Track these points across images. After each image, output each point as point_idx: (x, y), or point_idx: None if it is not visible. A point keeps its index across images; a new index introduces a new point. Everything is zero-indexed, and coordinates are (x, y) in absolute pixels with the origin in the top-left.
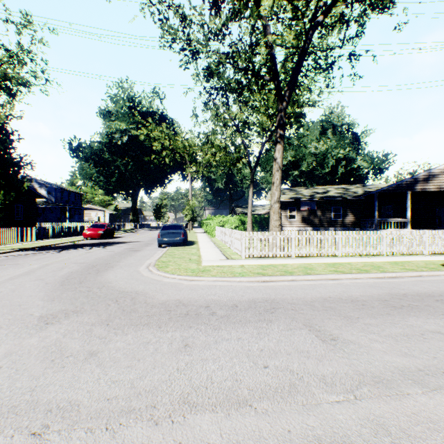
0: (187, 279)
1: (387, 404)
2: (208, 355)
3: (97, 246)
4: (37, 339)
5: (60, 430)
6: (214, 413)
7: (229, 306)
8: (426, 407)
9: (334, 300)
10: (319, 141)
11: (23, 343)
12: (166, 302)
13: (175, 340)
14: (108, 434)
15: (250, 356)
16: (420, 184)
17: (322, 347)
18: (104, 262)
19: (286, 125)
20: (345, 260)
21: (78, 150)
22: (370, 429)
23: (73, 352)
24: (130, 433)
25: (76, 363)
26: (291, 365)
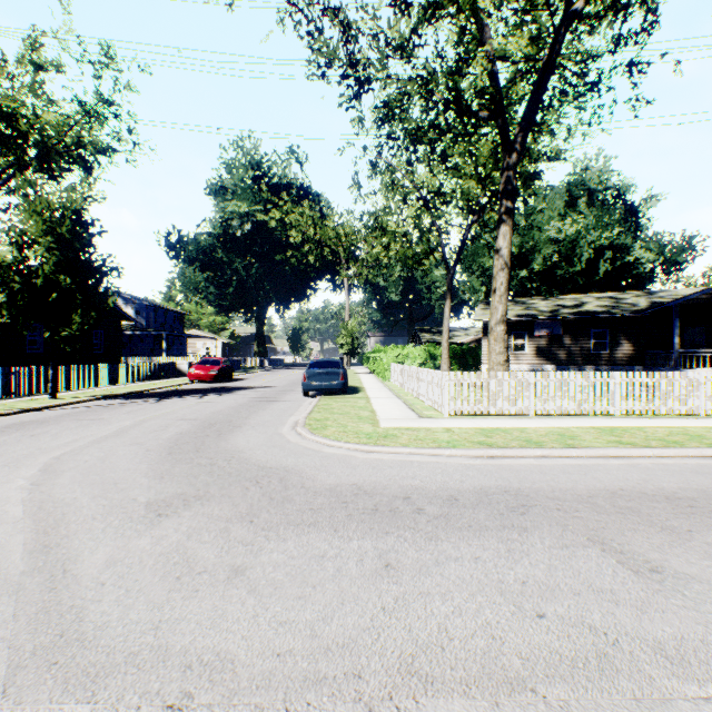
0: (362, 449)
1: None
2: (429, 586)
3: (210, 393)
4: (149, 540)
5: (210, 704)
6: (469, 700)
7: (443, 498)
8: None
9: (632, 496)
10: (564, 219)
11: (129, 545)
12: (336, 488)
13: (367, 556)
14: None
15: (505, 594)
16: None
17: (637, 585)
18: (225, 419)
19: None
20: (631, 423)
21: (179, 248)
22: None
23: (207, 566)
24: None
25: (215, 586)
26: (588, 615)
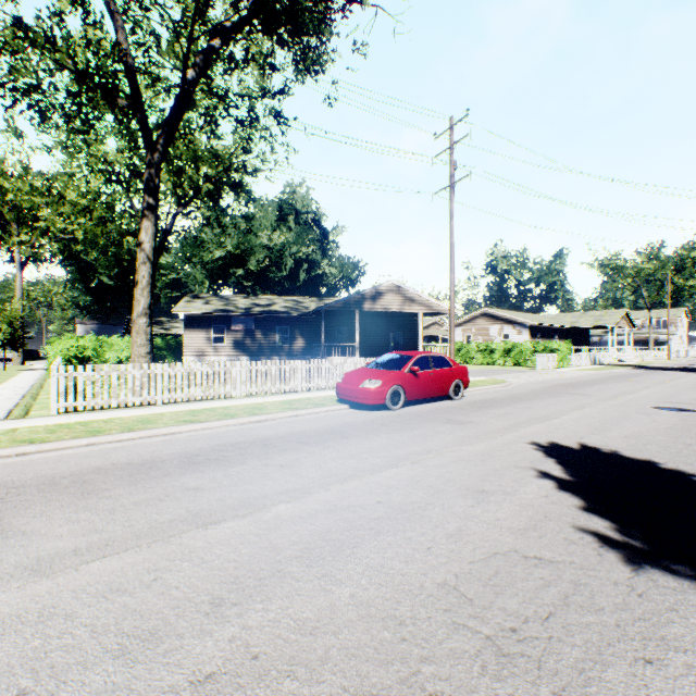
0: None
1: None
2: None
3: None
4: None
5: None
6: None
7: None
8: None
9: (113, 468)
10: (276, 230)
11: None
12: None
13: None
14: None
15: None
16: (369, 303)
17: None
18: None
19: (214, 194)
20: (232, 403)
21: None
22: None
23: None
24: None
25: None
26: None
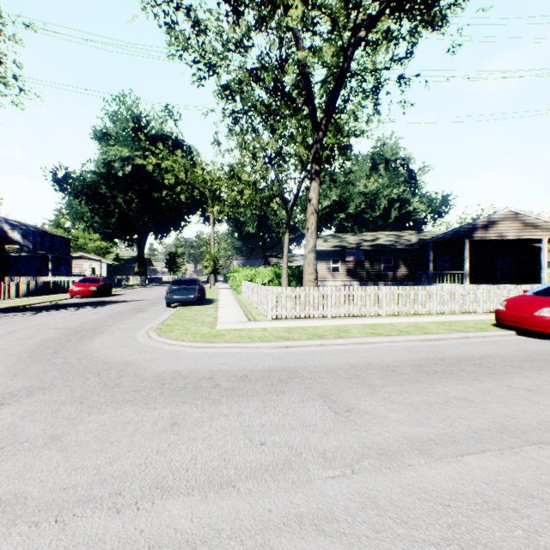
0: (194, 345)
1: (384, 477)
2: (198, 434)
3: (87, 306)
4: None
5: None
6: (190, 497)
7: (237, 376)
8: (424, 477)
9: (362, 367)
10: (369, 179)
11: None
12: (161, 374)
13: (163, 419)
14: (57, 527)
15: (247, 433)
16: (479, 232)
17: (332, 420)
18: (92, 327)
19: (329, 158)
20: (388, 320)
21: (65, 182)
22: (359, 502)
23: (31, 437)
24: (84, 524)
25: (32, 450)
26: (292, 440)
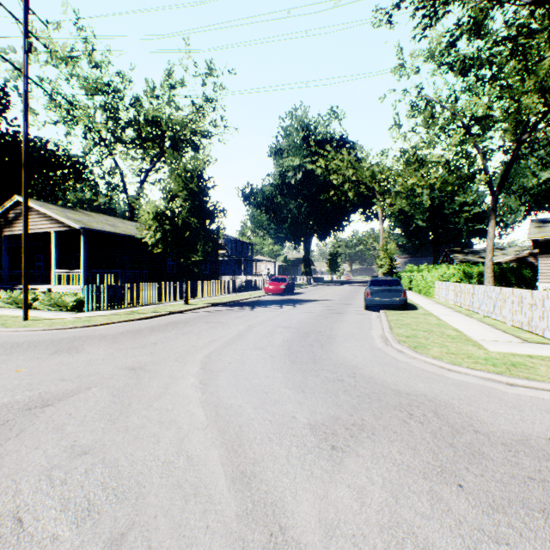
0: (497, 379)
1: None
2: None
3: (285, 304)
4: (349, 493)
5: None
6: None
7: None
8: None
9: None
10: None
11: (329, 495)
12: (528, 442)
13: None
14: None
15: None
16: None
17: None
18: (314, 328)
19: None
20: None
21: (251, 197)
22: None
23: None
24: None
25: None
26: None
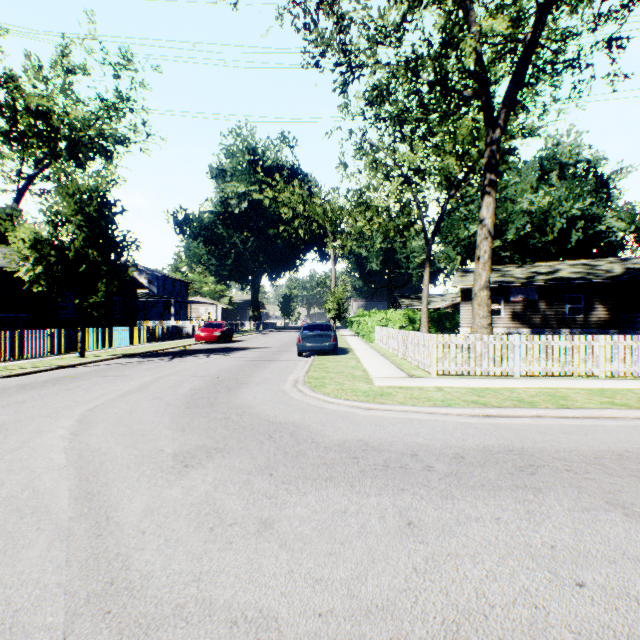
0: (361, 406)
1: None
2: (456, 547)
3: (215, 353)
4: (180, 490)
5: None
6: None
7: (449, 456)
8: None
9: None
10: (536, 192)
11: (162, 494)
12: (344, 443)
13: (388, 513)
14: None
15: (536, 558)
16: None
17: None
18: (232, 376)
19: None
20: (618, 384)
21: (185, 225)
22: None
23: (237, 518)
24: None
25: (247, 538)
26: (631, 587)
